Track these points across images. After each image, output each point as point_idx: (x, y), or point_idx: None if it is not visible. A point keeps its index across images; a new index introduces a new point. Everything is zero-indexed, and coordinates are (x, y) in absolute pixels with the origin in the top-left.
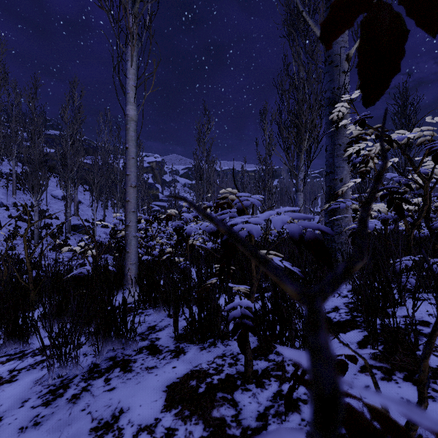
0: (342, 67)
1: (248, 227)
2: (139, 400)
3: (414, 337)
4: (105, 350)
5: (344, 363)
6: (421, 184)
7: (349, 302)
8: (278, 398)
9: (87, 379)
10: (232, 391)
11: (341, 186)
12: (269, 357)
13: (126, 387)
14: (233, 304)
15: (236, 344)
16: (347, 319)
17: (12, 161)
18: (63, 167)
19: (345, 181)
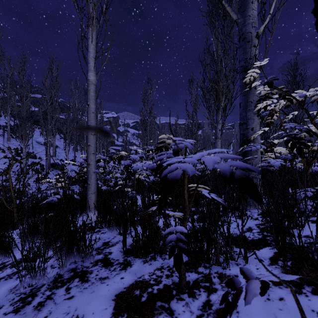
0: (253, 42)
1: (183, 166)
2: (93, 308)
3: (317, 255)
4: (68, 262)
5: (266, 283)
6: (314, 132)
7: (259, 224)
8: (207, 308)
9: (52, 288)
10: (169, 300)
11: (252, 134)
12: (198, 270)
13: (83, 295)
14: (170, 230)
15: (172, 258)
16: (259, 238)
17: (7, 116)
18: (44, 121)
19: (255, 129)
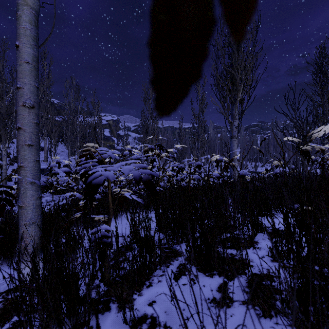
0: None
1: None
2: None
3: None
4: None
5: None
6: None
7: None
8: None
9: None
10: None
11: None
12: None
13: None
14: None
15: None
16: None
17: None
18: None
19: None
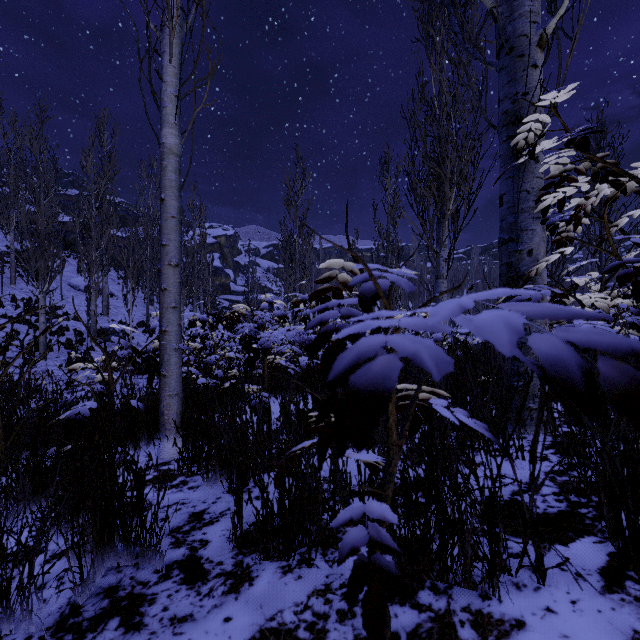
0: (531, 57)
1: (403, 344)
2: None
3: None
4: (101, 570)
5: None
6: None
7: (555, 472)
8: None
9: None
10: None
11: (530, 263)
12: (419, 598)
13: None
14: (350, 513)
15: (351, 560)
16: (561, 509)
17: (10, 233)
18: (84, 242)
19: (536, 254)
